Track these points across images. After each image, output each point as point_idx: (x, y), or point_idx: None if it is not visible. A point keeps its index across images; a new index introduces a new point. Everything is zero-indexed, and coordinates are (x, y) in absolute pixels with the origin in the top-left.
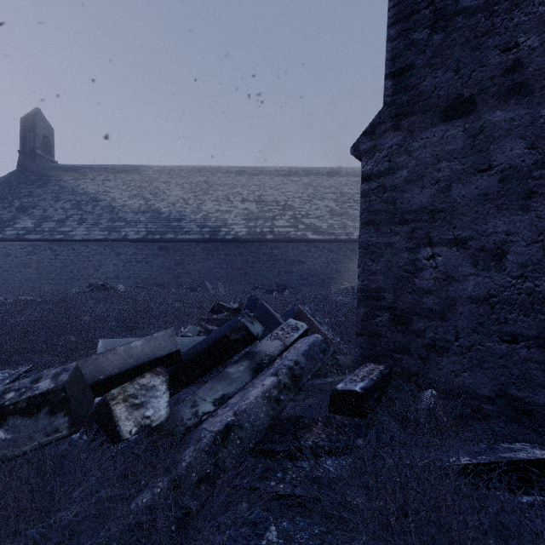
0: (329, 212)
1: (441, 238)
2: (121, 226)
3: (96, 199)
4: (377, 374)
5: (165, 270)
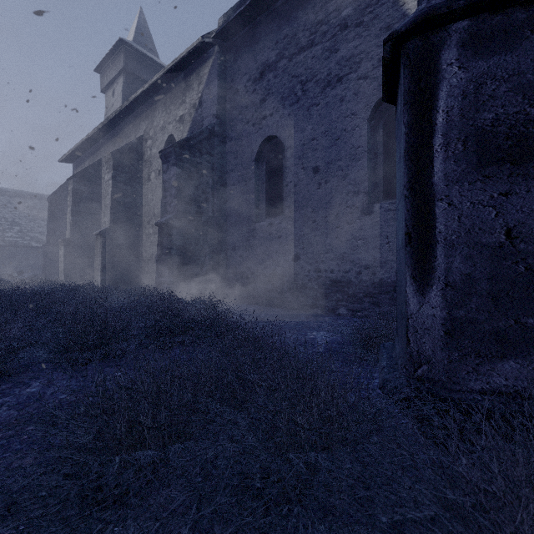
0: None
1: (54, 260)
2: None
3: None
4: (44, 276)
5: None
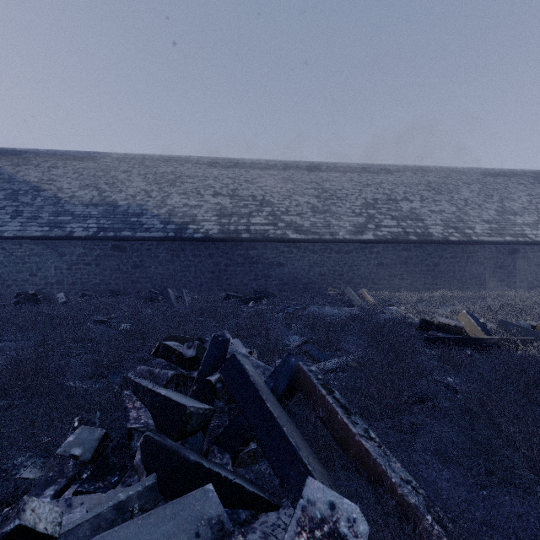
0: (311, 209)
1: None
2: (66, 220)
3: (38, 189)
4: None
5: (121, 274)
